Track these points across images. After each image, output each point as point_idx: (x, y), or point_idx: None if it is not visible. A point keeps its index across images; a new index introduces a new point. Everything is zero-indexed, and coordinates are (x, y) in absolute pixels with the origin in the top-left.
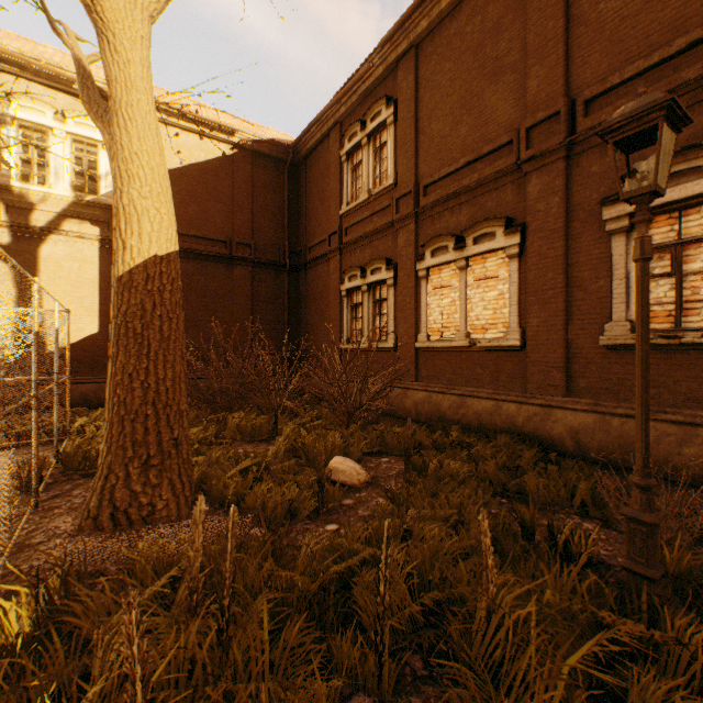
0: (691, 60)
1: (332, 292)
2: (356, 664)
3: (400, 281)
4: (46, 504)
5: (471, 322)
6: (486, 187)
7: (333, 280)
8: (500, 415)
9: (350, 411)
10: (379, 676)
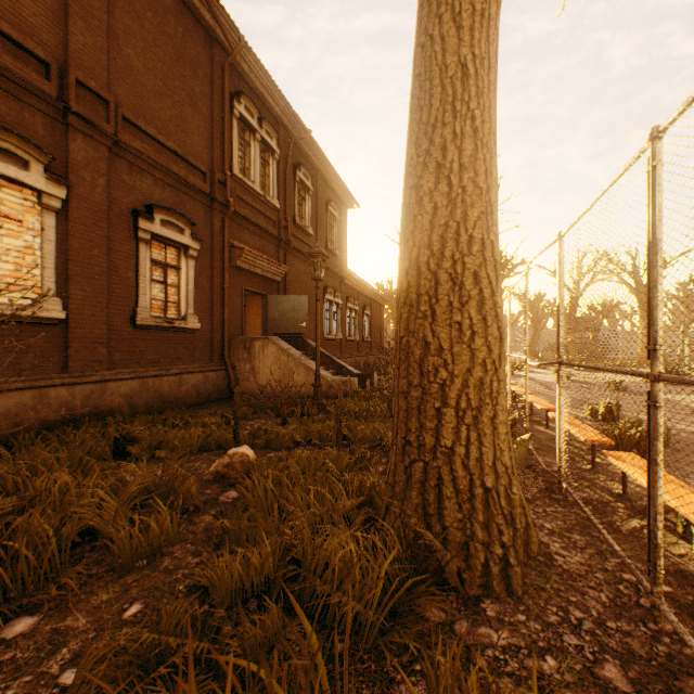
0: (173, 160)
1: None
2: None
3: None
4: (656, 641)
5: None
6: (4, 81)
7: None
8: (52, 405)
9: None
10: None
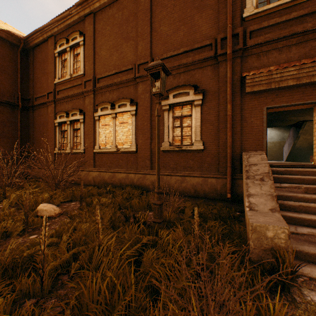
0: (185, 57)
1: (50, 123)
2: (29, 287)
3: (86, 121)
4: None
5: (118, 141)
6: (123, 84)
7: (50, 117)
8: (128, 179)
9: (57, 183)
10: (42, 287)
